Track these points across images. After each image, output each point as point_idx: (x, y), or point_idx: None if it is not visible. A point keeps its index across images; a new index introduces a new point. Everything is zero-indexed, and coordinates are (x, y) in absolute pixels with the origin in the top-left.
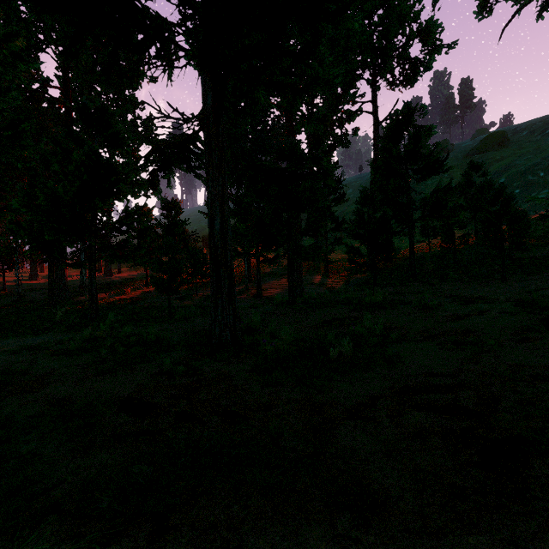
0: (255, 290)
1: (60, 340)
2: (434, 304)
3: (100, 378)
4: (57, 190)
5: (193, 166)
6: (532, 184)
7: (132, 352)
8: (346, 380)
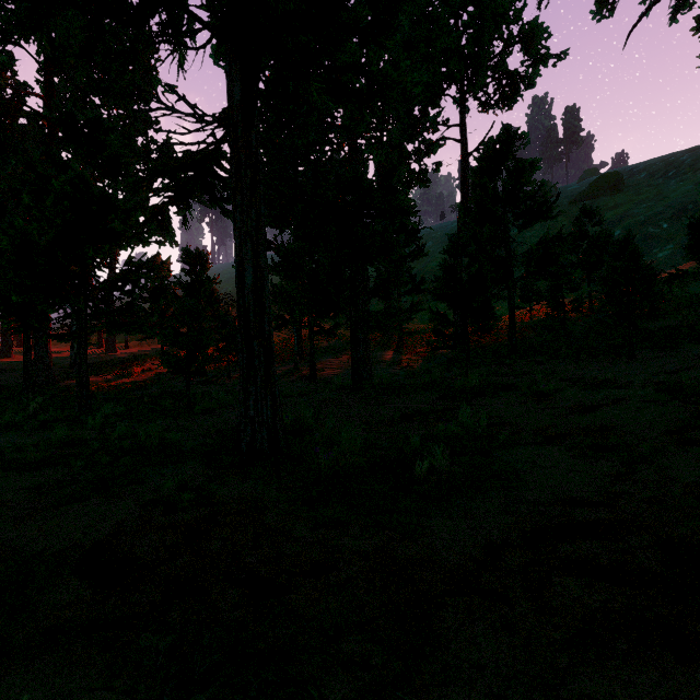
0: (307, 370)
1: (21, 446)
2: (550, 390)
3: (60, 511)
4: (27, 231)
5: (218, 198)
6: (653, 237)
7: (122, 464)
8: (443, 513)
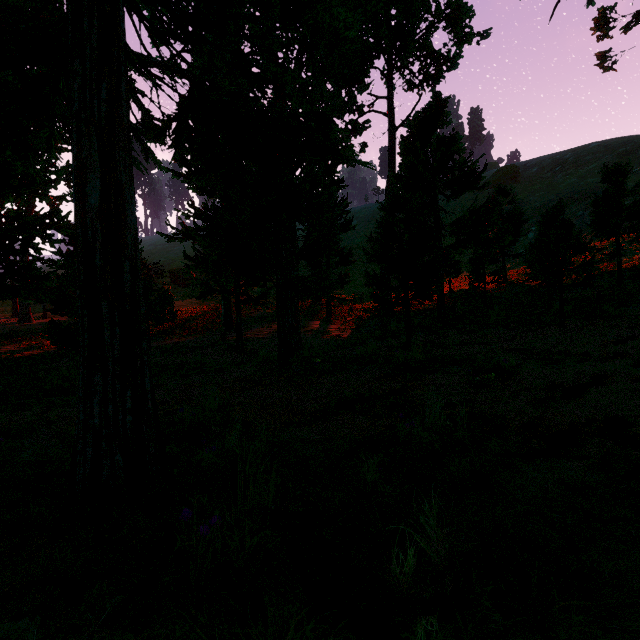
0: (235, 340)
1: None
2: (511, 366)
3: None
4: None
5: None
6: None
7: None
8: None
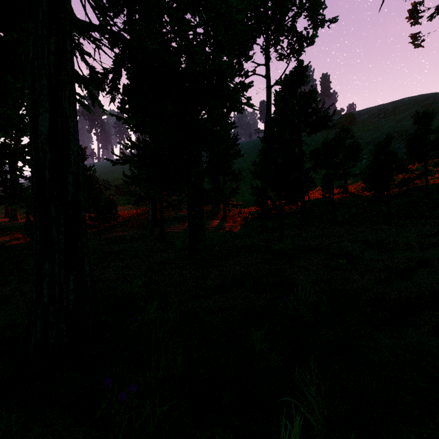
0: (159, 234)
1: None
2: (357, 253)
3: None
4: None
5: None
6: None
7: None
8: None
